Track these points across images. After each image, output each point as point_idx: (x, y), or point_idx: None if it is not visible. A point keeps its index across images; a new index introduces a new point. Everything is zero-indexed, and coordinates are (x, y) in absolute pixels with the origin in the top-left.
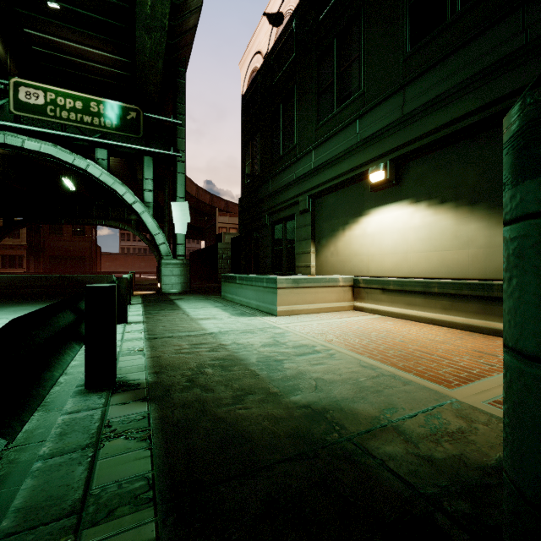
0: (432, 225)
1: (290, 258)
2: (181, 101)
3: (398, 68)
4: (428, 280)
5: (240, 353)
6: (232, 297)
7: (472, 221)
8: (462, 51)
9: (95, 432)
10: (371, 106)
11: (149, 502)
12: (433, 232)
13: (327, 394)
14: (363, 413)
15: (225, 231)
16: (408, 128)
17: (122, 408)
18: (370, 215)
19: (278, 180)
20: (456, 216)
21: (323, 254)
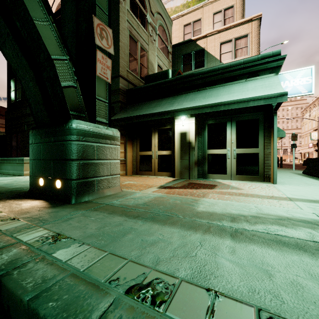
0: None
1: None
2: None
3: None
4: None
5: None
6: None
7: None
8: None
9: None
10: None
11: None
12: None
13: (25, 186)
14: None
15: None
16: None
17: None
18: None
19: None
20: None
21: None
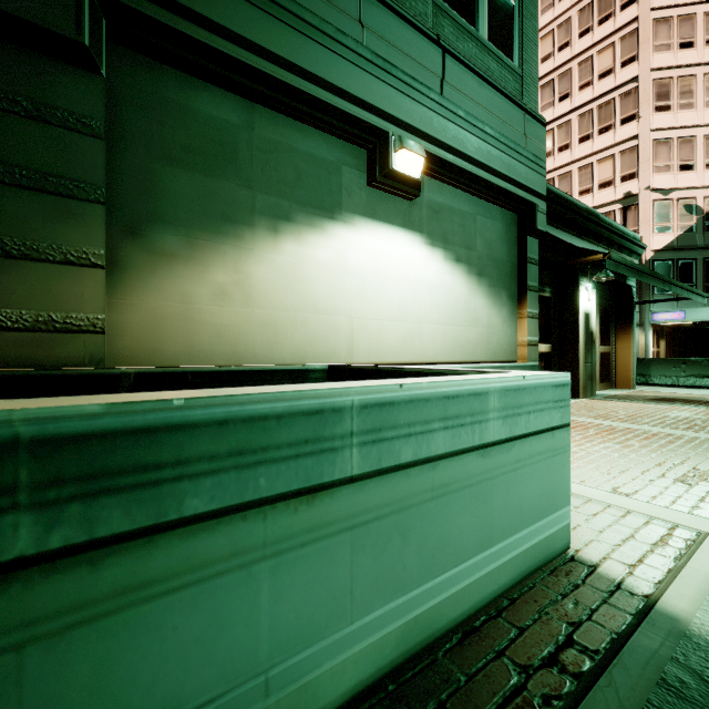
0: (449, 287)
1: None
2: None
3: (427, 1)
4: (461, 365)
5: None
6: None
7: (480, 296)
8: (495, 95)
9: None
10: (392, 5)
11: None
12: (449, 298)
13: None
14: None
15: None
16: (449, 126)
17: None
18: (357, 228)
19: None
20: (469, 285)
21: (167, 288)
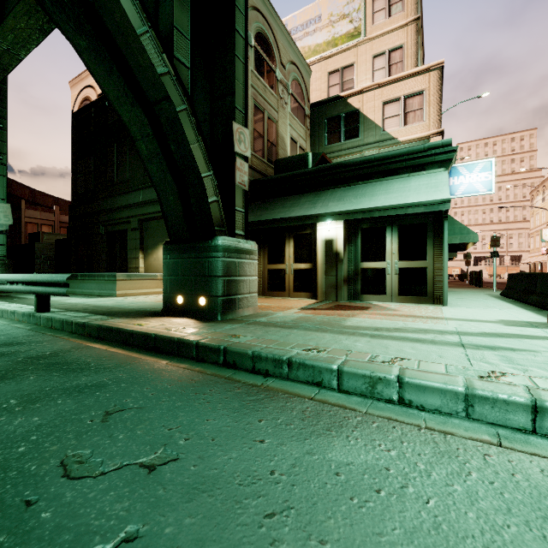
0: None
1: (123, 261)
2: (1, 105)
3: None
4: None
5: (102, 305)
6: (72, 291)
7: None
8: None
9: (63, 314)
10: None
11: (96, 315)
12: None
13: (142, 307)
14: (152, 308)
15: (35, 227)
16: None
17: (65, 313)
18: None
19: (113, 201)
20: None
21: (149, 260)
